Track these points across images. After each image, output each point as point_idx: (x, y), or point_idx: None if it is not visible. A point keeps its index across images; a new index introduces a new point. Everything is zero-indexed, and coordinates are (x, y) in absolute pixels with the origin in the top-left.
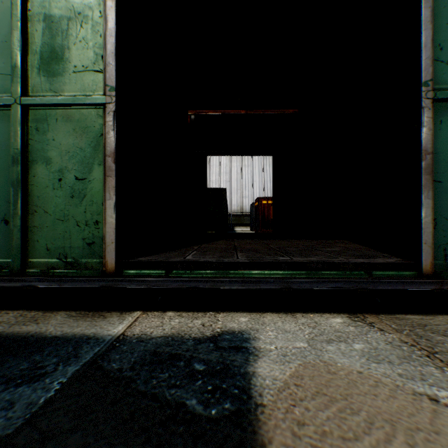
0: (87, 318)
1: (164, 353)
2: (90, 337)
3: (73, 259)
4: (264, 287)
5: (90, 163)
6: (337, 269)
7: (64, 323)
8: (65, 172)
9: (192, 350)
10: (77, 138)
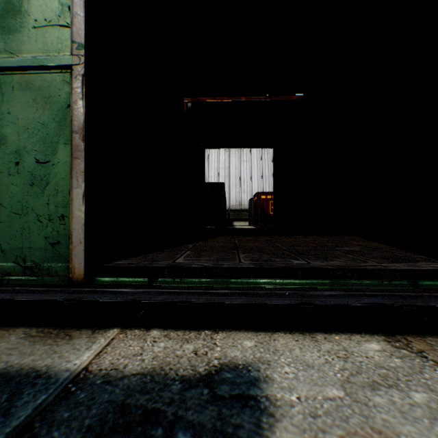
0: (48, 339)
1: (136, 407)
2: (41, 373)
3: (33, 263)
4: (277, 302)
5: (54, 142)
6: (371, 278)
7: (15, 347)
8: (23, 154)
9: (178, 402)
10: (38, 111)
